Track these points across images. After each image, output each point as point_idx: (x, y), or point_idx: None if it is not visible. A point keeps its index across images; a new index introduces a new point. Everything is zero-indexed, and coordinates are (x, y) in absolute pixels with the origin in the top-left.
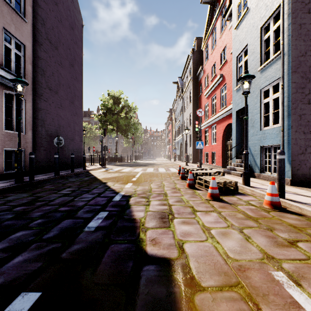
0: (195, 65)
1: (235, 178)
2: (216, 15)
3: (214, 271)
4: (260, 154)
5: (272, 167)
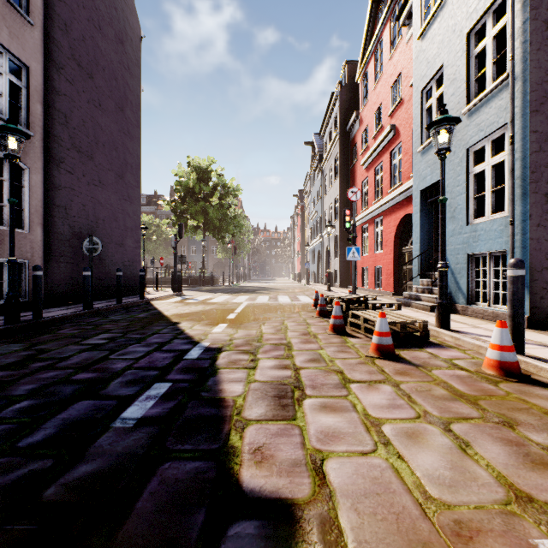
0: (345, 111)
1: (421, 314)
2: (383, 18)
3: (398, 539)
4: (467, 270)
5: (491, 294)
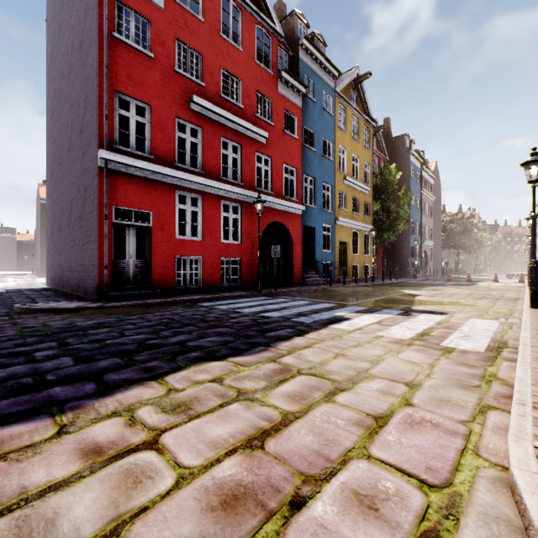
0: None
1: None
2: None
3: None
4: None
5: None
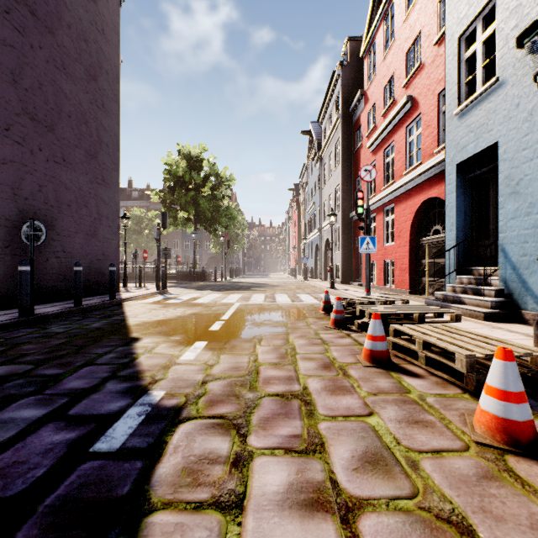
0: (347, 91)
1: (475, 324)
2: None
3: None
4: None
5: None
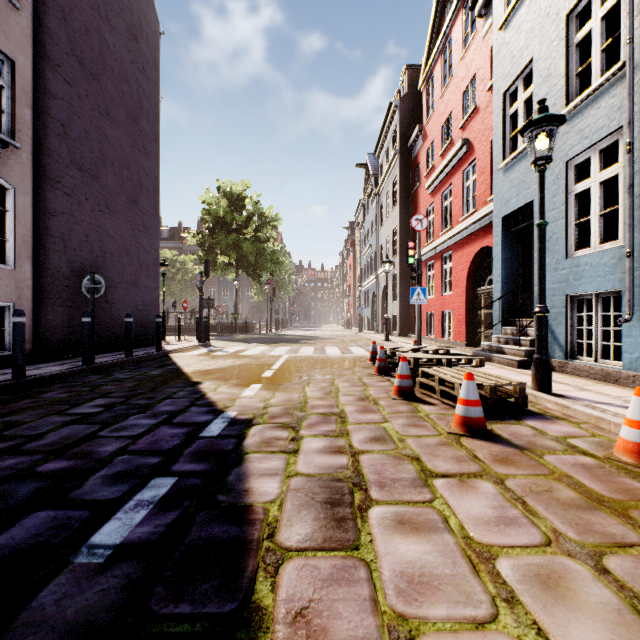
0: (405, 124)
1: (507, 370)
2: (453, 9)
3: None
4: (566, 315)
5: (599, 347)
